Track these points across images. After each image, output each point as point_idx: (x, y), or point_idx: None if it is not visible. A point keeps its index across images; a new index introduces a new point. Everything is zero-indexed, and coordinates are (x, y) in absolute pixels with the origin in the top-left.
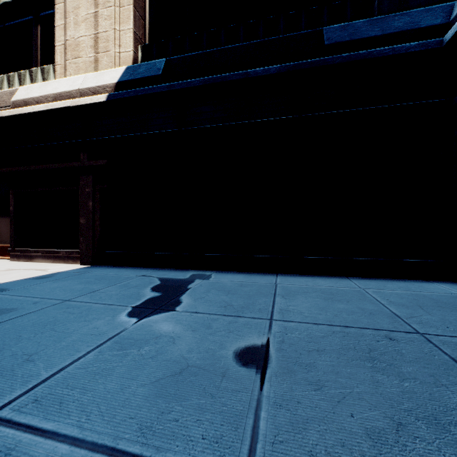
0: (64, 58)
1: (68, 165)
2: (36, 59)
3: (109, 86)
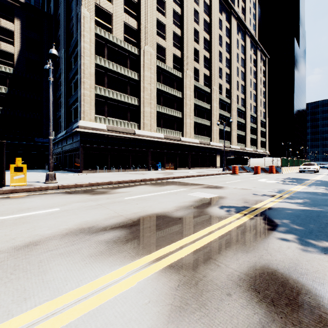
0: None
1: None
2: None
3: None
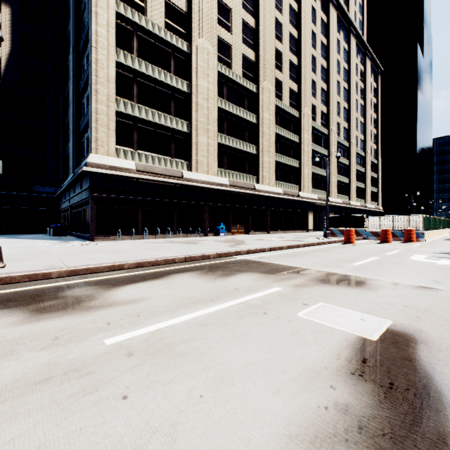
0: None
1: None
2: None
3: None
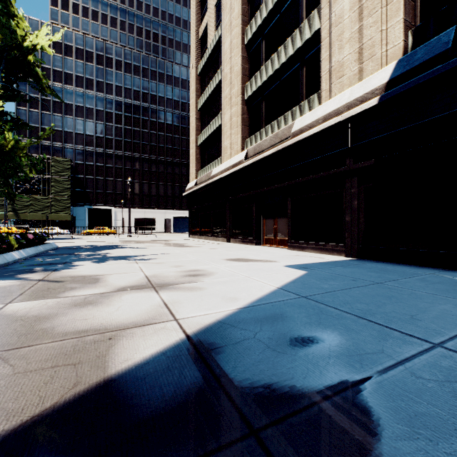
0: (328, 83)
1: (335, 171)
2: (302, 95)
3: (378, 88)
